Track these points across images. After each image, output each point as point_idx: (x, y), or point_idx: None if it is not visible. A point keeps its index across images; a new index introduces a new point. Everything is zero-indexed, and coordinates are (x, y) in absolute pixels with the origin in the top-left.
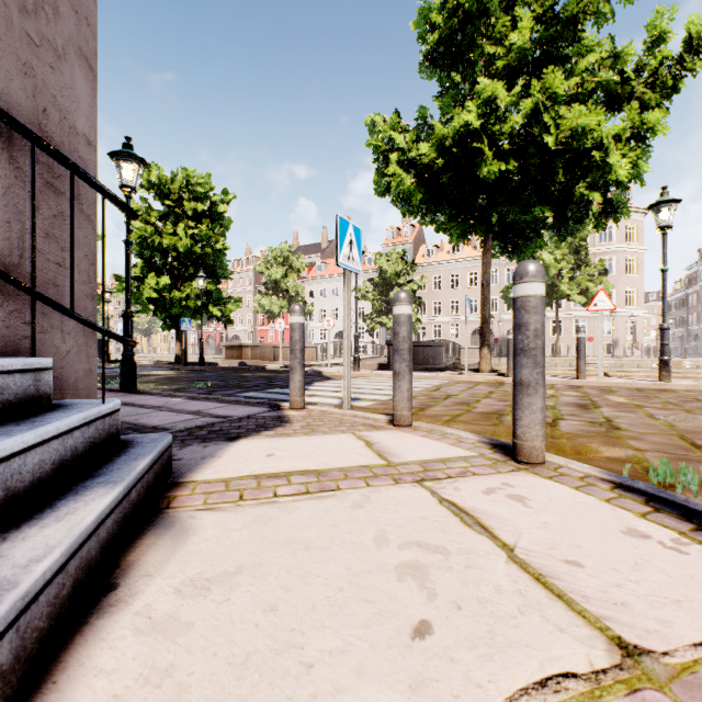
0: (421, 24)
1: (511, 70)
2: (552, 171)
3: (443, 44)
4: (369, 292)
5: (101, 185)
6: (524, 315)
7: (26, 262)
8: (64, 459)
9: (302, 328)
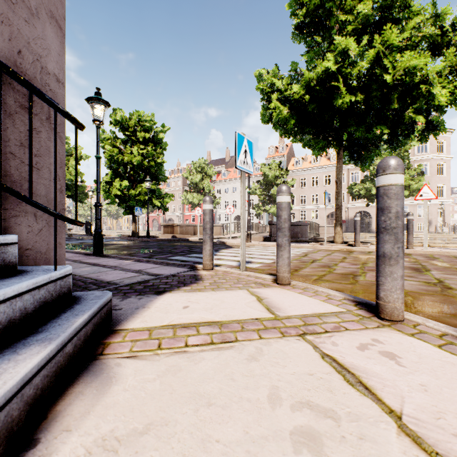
0: (293, 5)
1: (358, 32)
2: (388, 100)
3: (309, 16)
4: (256, 189)
5: (53, 102)
6: (387, 200)
7: (3, 163)
8: (12, 318)
9: (211, 213)
